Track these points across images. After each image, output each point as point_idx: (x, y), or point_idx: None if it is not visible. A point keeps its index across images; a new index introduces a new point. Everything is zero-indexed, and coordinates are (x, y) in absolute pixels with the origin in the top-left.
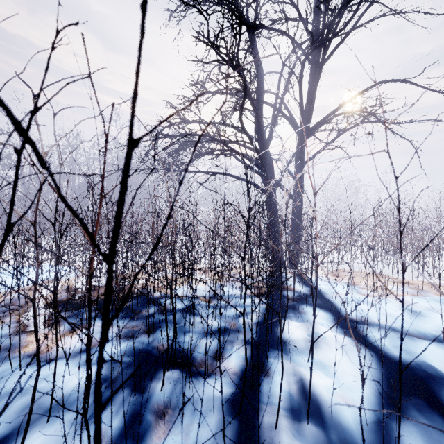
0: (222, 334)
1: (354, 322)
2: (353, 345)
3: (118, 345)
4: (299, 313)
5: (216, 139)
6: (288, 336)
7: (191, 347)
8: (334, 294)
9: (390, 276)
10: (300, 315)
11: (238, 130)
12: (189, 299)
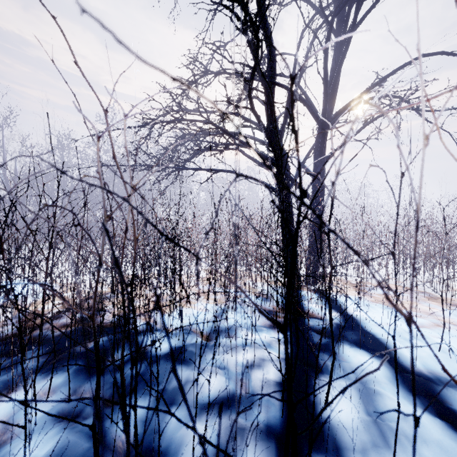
0: (225, 410)
1: (425, 380)
2: (453, 442)
3: (46, 443)
4: (338, 361)
5: (218, 126)
6: (334, 418)
7: (172, 446)
8: (375, 325)
9: (434, 295)
10: (340, 366)
11: (245, 119)
12: (181, 335)
